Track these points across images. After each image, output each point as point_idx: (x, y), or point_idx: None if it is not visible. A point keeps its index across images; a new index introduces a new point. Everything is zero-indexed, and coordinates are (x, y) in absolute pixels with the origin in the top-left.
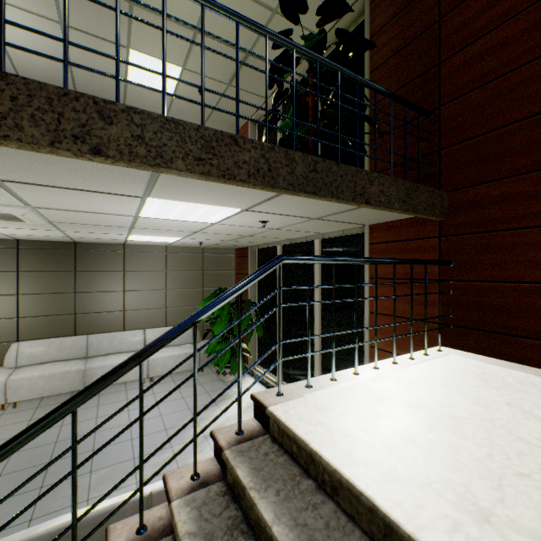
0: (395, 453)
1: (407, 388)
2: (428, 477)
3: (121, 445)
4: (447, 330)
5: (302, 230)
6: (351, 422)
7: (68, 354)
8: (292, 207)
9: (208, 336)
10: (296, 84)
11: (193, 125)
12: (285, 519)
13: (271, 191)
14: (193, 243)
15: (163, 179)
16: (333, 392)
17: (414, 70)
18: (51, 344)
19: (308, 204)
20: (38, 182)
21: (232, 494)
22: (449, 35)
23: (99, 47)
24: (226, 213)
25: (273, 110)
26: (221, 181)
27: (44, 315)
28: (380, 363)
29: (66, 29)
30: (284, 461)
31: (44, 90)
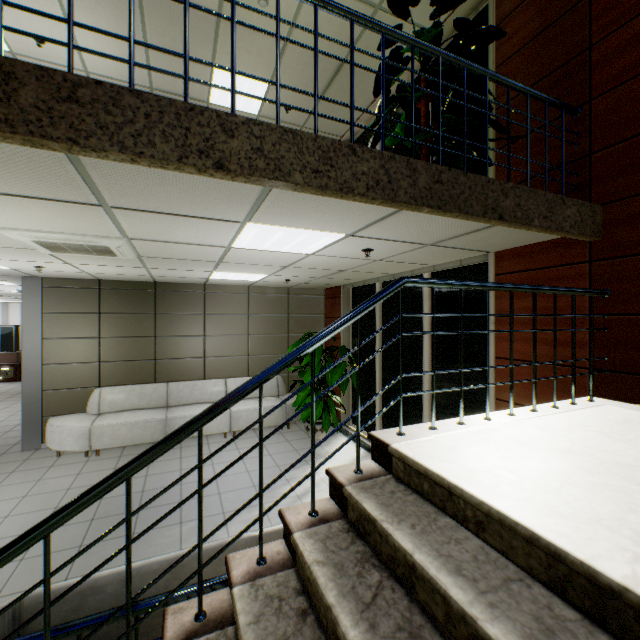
0: (550, 492)
1: (555, 435)
2: (595, 514)
3: (208, 499)
4: (600, 376)
5: (409, 261)
6: (491, 462)
7: (148, 402)
8: (404, 230)
9: (294, 389)
10: (403, 89)
11: (310, 135)
12: (426, 549)
13: (390, 206)
14: (279, 282)
15: (271, 198)
16: (463, 435)
17: (555, 59)
18: (131, 391)
19: (425, 224)
20: (145, 207)
21: (356, 532)
22: (603, 11)
23: (182, 69)
24: (327, 240)
25: (377, 121)
26: (338, 195)
27: (125, 360)
28: (516, 410)
29: (186, 44)
30: (414, 500)
31: (173, 105)
